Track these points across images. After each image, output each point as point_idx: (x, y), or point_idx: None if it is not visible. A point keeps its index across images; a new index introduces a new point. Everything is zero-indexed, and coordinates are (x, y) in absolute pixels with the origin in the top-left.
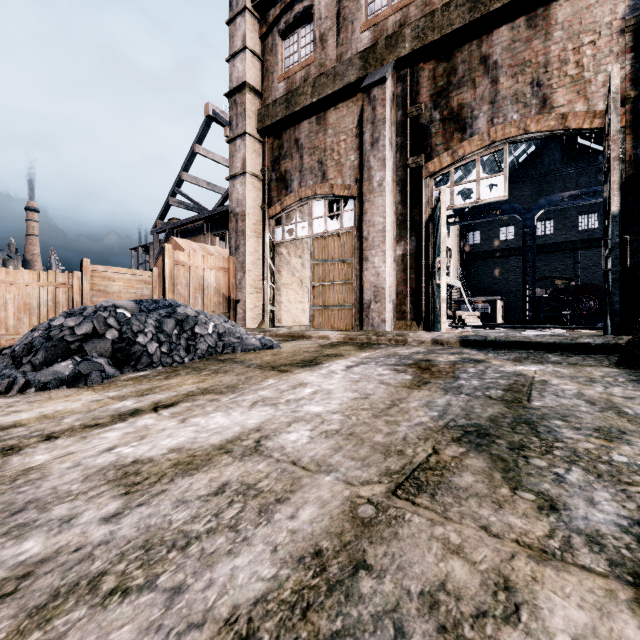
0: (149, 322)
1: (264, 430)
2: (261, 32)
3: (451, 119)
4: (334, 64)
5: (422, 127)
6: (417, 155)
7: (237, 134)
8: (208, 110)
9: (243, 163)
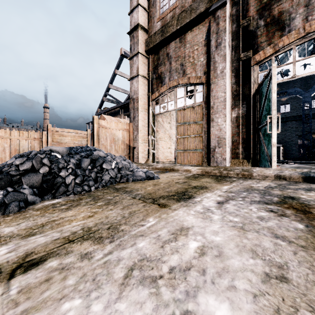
0: (71, 161)
1: None
2: None
3: (273, 23)
4: (190, 4)
5: (250, 32)
6: (247, 51)
7: (134, 54)
8: (121, 51)
9: (137, 70)
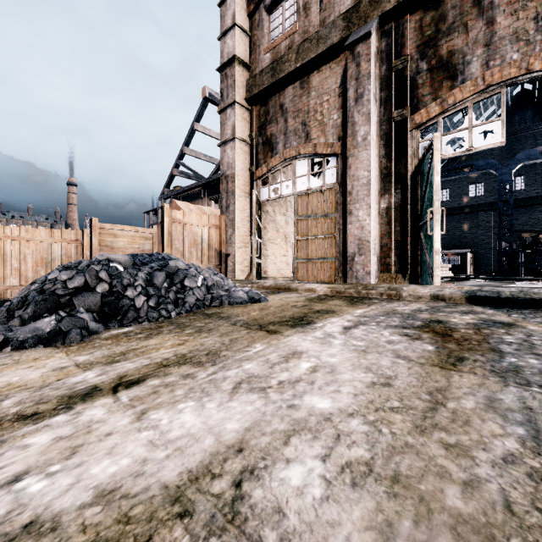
0: (139, 275)
1: (248, 451)
2: (249, 10)
3: (440, 68)
4: (317, 29)
5: (408, 79)
6: (402, 108)
7: (227, 104)
8: (205, 93)
9: (233, 130)
